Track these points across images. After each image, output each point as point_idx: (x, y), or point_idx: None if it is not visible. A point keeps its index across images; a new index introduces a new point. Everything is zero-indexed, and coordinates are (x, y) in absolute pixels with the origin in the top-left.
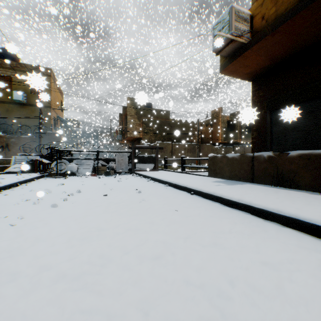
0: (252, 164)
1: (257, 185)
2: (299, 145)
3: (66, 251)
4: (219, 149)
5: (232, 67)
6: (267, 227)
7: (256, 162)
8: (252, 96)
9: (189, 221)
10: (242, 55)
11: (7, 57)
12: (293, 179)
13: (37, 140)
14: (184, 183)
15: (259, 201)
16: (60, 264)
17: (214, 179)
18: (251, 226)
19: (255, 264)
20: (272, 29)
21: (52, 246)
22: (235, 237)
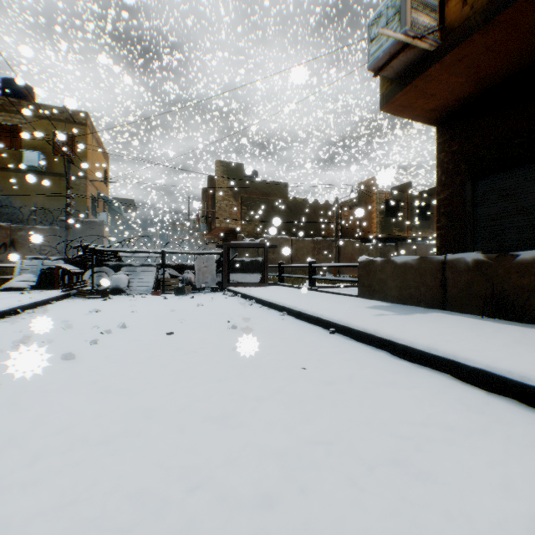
0: (442, 275)
1: (454, 315)
2: (529, 240)
3: (59, 479)
4: (373, 248)
5: (404, 99)
6: (501, 413)
7: (449, 271)
8: (437, 152)
9: (333, 395)
10: (422, 74)
11: (13, 94)
12: (526, 304)
13: (64, 233)
14: (317, 311)
15: (472, 353)
16: (32, 522)
17: (371, 303)
18: (464, 409)
19: (511, 532)
20: (484, 21)
21: (32, 461)
22: (439, 442)
